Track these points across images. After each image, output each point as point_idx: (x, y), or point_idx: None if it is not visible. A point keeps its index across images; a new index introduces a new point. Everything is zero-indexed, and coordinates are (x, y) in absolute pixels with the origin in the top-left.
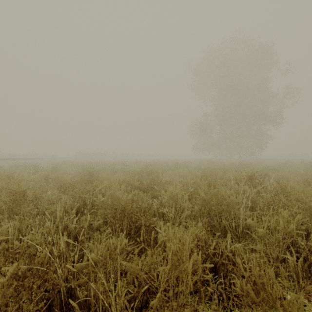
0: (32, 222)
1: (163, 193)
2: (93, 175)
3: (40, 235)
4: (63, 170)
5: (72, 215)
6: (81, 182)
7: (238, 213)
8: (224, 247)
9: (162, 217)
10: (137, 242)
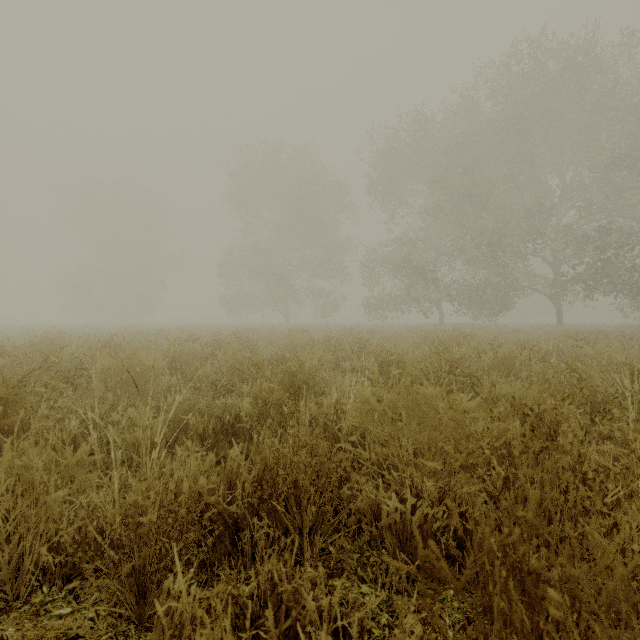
0: None
1: None
2: None
3: None
4: None
5: None
6: None
7: None
8: None
9: None
10: None
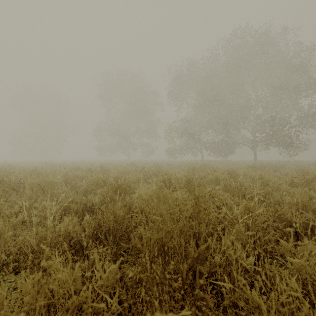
0: None
1: None
2: None
3: None
4: None
5: None
6: None
7: None
8: None
9: None
10: None
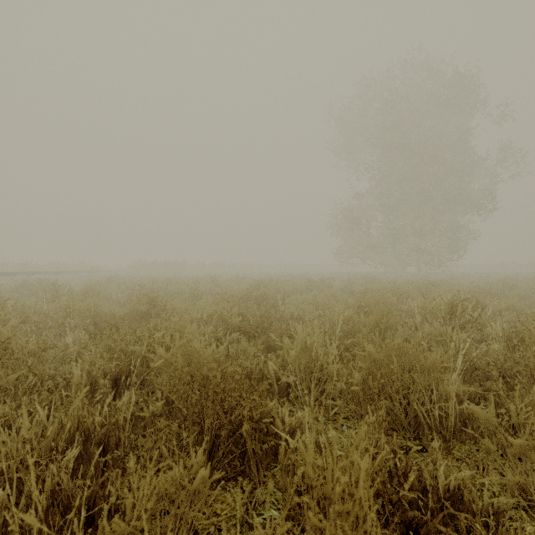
0: (9, 410)
1: (287, 343)
2: (157, 304)
3: (21, 443)
4: (105, 294)
5: (102, 390)
6: (134, 317)
7: (445, 389)
8: (432, 480)
9: (285, 389)
10: (234, 454)
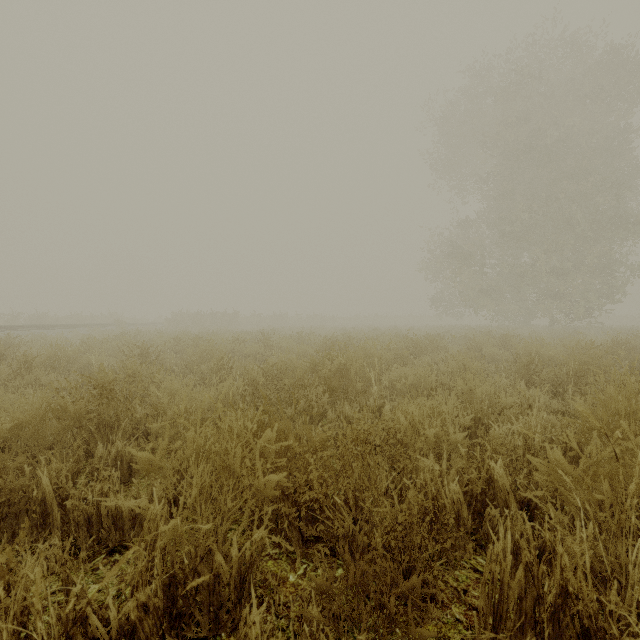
0: None
1: None
2: (114, 397)
3: None
4: (81, 362)
5: None
6: (52, 429)
7: None
8: None
9: None
10: None
